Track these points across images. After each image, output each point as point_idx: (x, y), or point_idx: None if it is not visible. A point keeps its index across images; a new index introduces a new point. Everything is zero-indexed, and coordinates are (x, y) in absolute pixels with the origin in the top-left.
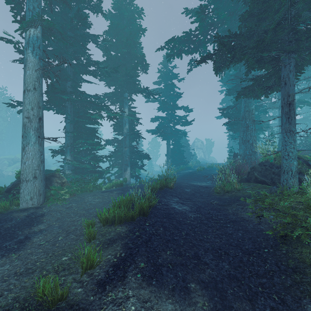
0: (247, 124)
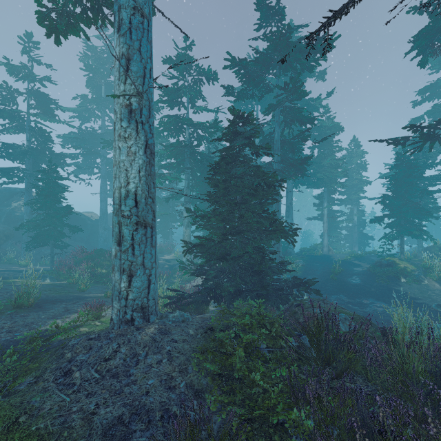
0: None
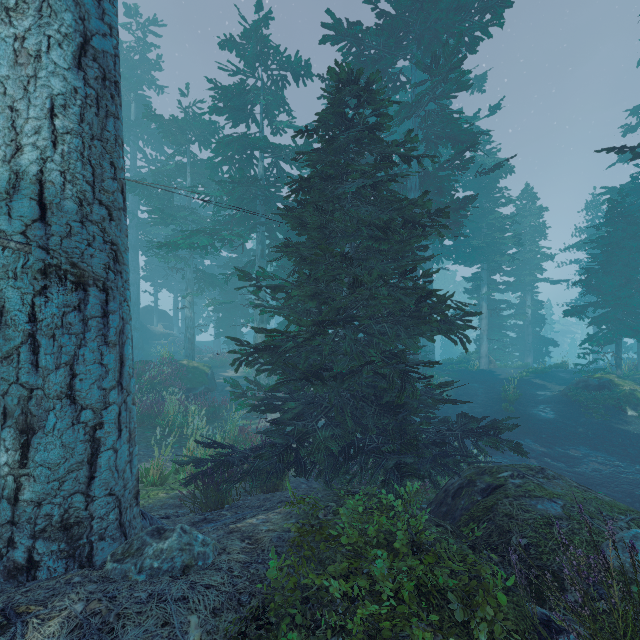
0: None
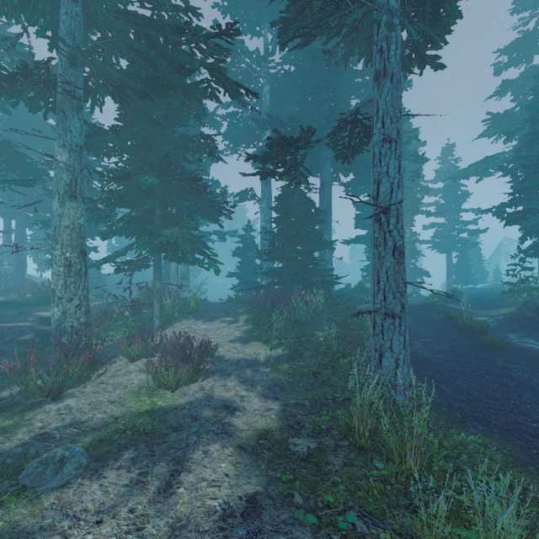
0: None
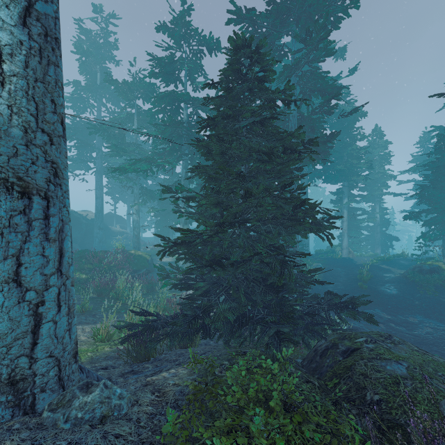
0: None
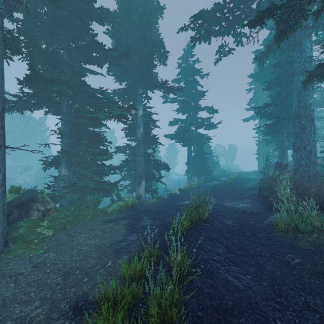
0: (303, 124)
